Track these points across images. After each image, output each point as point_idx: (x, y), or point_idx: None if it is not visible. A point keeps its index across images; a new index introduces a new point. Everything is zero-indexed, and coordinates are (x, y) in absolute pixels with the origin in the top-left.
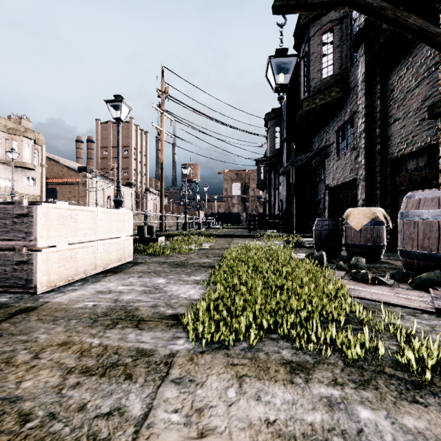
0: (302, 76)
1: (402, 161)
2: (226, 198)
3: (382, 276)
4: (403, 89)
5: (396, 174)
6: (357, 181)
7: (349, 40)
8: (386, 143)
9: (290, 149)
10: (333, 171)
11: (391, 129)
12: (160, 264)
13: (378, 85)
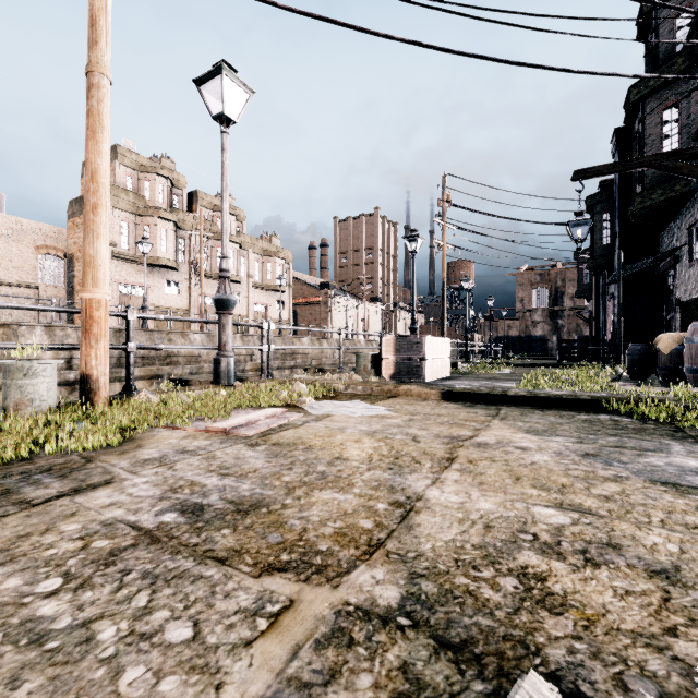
0: None
1: None
2: (521, 314)
3: (666, 388)
4: None
5: None
6: None
7: None
8: None
9: (625, 248)
10: (684, 282)
11: None
12: (476, 378)
13: None
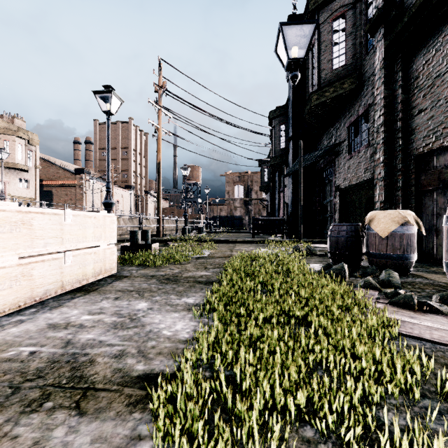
0: (311, 69)
1: (428, 157)
2: (228, 201)
3: (424, 297)
4: (431, 75)
5: (422, 172)
6: (372, 181)
7: (364, 26)
8: (408, 138)
9: (296, 149)
10: (344, 171)
11: (415, 121)
12: (148, 279)
13: (400, 72)
